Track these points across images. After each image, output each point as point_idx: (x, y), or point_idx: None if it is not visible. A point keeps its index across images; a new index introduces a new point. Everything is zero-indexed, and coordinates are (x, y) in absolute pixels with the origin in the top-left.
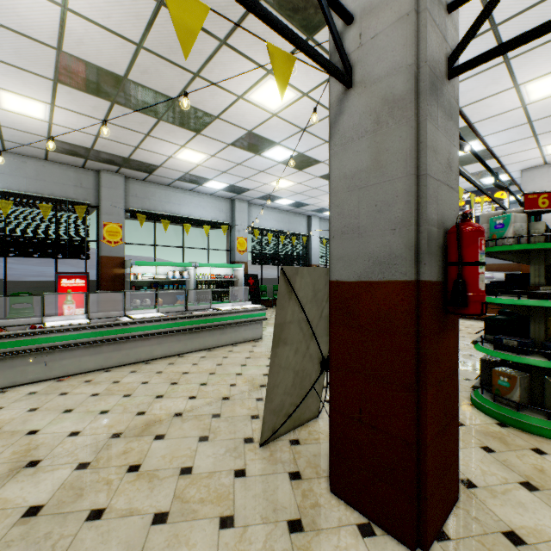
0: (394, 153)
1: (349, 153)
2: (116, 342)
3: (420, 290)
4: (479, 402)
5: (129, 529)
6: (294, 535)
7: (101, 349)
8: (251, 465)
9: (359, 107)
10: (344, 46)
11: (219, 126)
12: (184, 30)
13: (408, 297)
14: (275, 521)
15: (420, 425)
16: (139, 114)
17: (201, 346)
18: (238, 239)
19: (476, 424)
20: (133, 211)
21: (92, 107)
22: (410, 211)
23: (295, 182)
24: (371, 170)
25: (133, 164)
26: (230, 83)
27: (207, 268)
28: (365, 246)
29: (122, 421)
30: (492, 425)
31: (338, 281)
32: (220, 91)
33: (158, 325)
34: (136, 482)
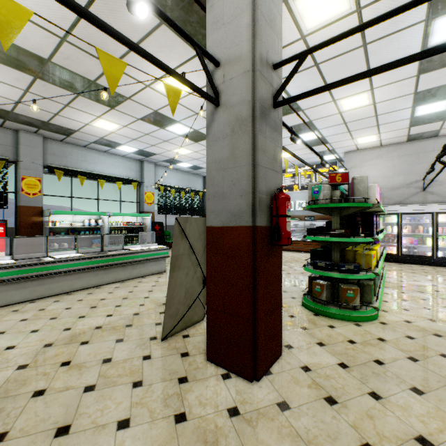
0: (242, 151)
1: (217, 147)
2: (40, 278)
3: (255, 231)
4: (305, 303)
5: (67, 397)
6: (182, 384)
7: (26, 285)
8: (155, 352)
9: (223, 119)
10: (215, 80)
11: (130, 105)
12: (111, 78)
13: (249, 235)
14: (170, 379)
15: (255, 309)
16: (59, 88)
17: (116, 279)
18: (147, 193)
19: (301, 315)
20: (51, 167)
21: (15, 78)
22: (249, 185)
23: (193, 151)
24: (230, 159)
25: (51, 127)
26: (139, 75)
27: (120, 216)
28: (226, 205)
29: (52, 335)
30: (310, 315)
31: (211, 227)
32: (132, 80)
33: (78, 263)
34: (69, 371)
